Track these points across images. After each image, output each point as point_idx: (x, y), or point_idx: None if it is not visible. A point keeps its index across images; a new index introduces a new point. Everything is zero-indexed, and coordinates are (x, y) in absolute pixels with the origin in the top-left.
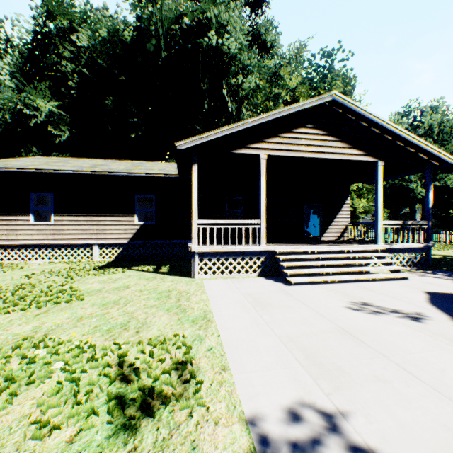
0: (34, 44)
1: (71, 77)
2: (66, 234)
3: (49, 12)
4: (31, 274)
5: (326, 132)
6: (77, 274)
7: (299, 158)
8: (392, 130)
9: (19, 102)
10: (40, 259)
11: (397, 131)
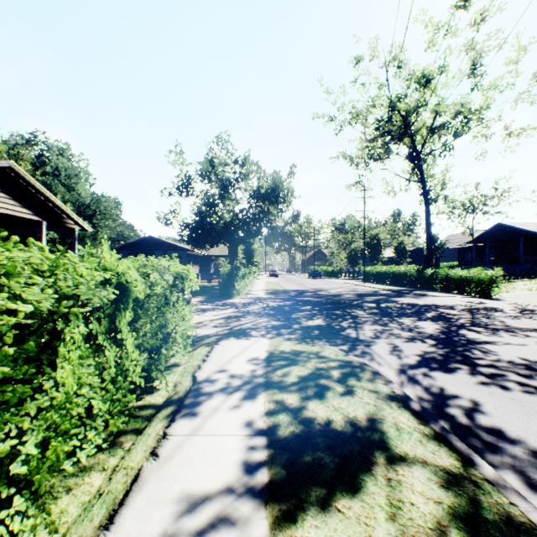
0: None
1: None
2: None
3: None
4: None
5: (1, 189)
6: None
7: None
8: (56, 202)
9: None
10: None
11: (59, 203)
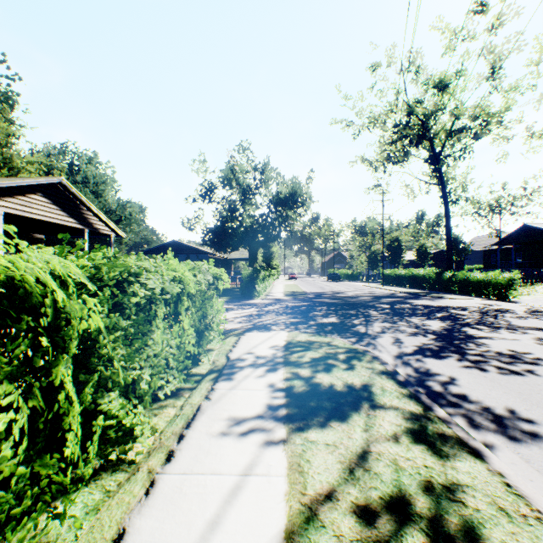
0: None
1: None
2: None
3: None
4: None
5: (53, 202)
6: None
7: (30, 218)
8: (96, 212)
9: None
10: None
11: (99, 213)
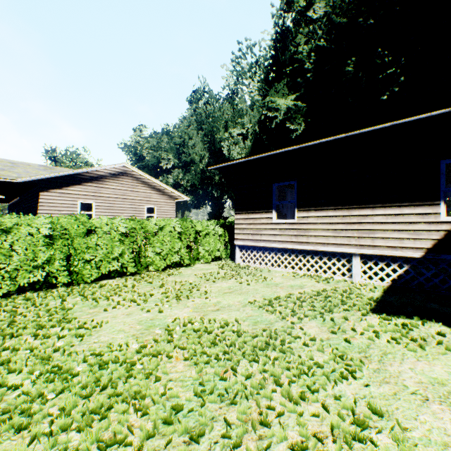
0: (274, 48)
1: (306, 60)
2: (312, 236)
3: (286, 4)
4: (274, 300)
5: None
6: (346, 320)
7: None
8: None
9: (263, 109)
10: (282, 266)
11: None
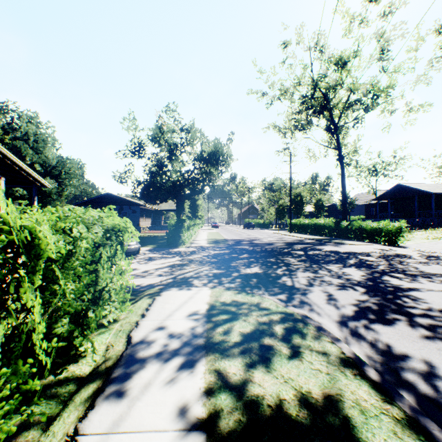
0: None
1: None
2: None
3: None
4: None
5: None
6: None
7: None
8: (13, 159)
9: None
10: None
11: (17, 161)
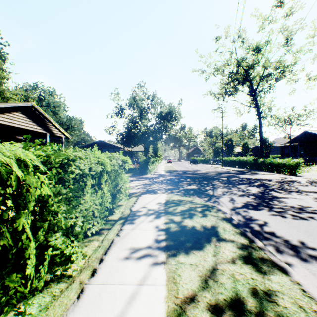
0: None
1: None
2: None
3: None
4: None
5: (28, 117)
6: None
7: (14, 126)
8: (53, 123)
9: None
10: None
11: (55, 123)
